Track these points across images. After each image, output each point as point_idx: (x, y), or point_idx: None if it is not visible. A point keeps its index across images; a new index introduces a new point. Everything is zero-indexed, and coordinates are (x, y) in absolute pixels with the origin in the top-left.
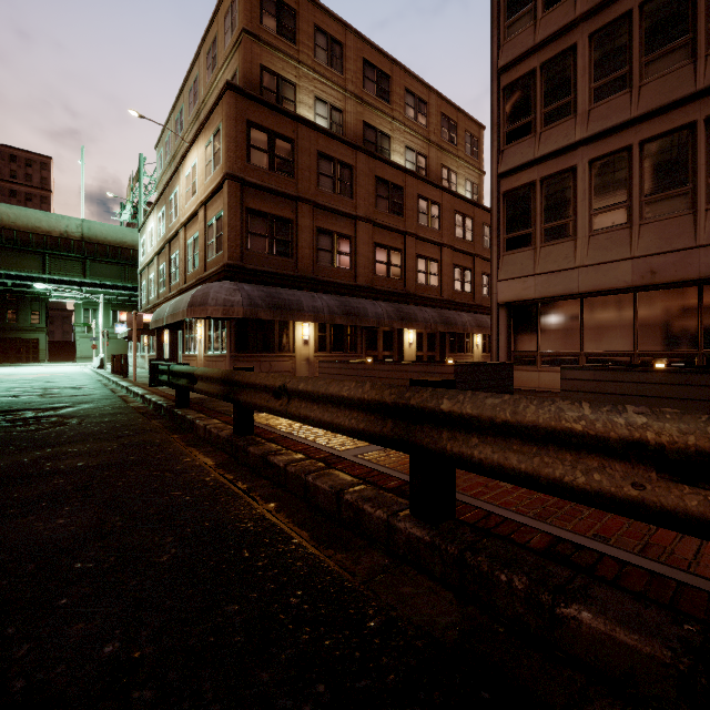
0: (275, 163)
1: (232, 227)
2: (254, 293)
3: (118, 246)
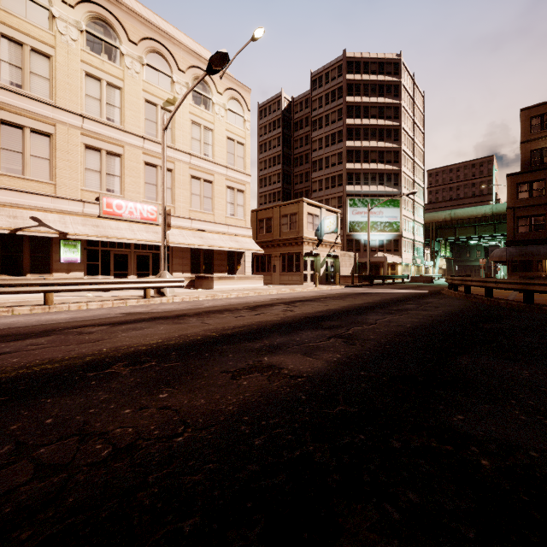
0: (532, 193)
1: (508, 226)
2: (513, 251)
3: None
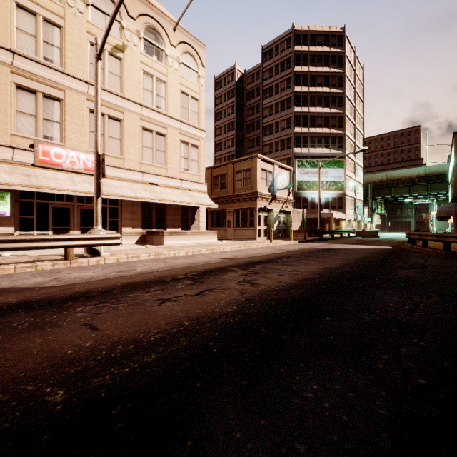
0: None
1: (456, 183)
2: None
3: (444, 174)
